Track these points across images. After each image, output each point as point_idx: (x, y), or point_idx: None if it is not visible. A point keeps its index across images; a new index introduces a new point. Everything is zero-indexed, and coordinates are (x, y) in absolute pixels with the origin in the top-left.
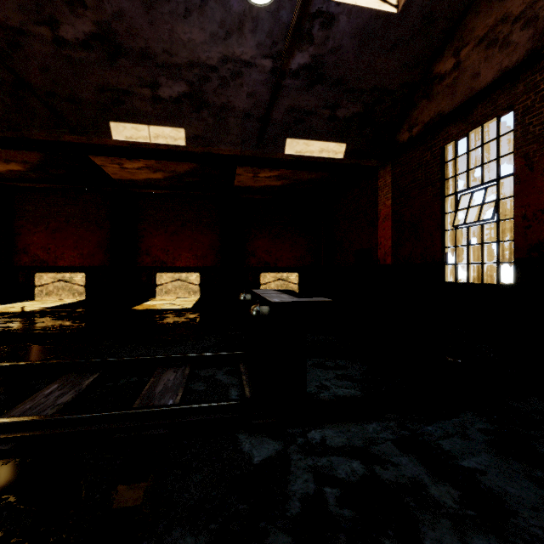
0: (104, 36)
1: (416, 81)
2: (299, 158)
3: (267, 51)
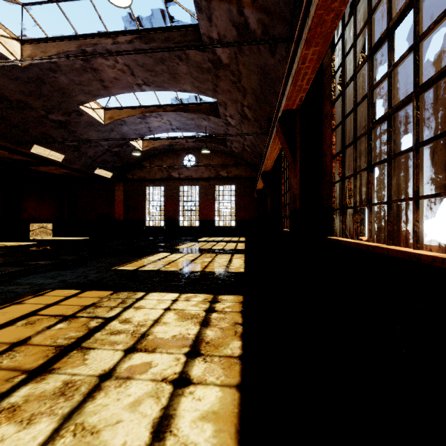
0: (64, 123)
1: (137, 162)
2: (96, 174)
3: (109, 145)
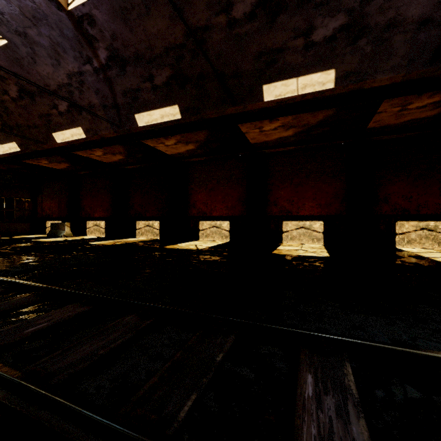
0: None
1: None
2: None
3: None
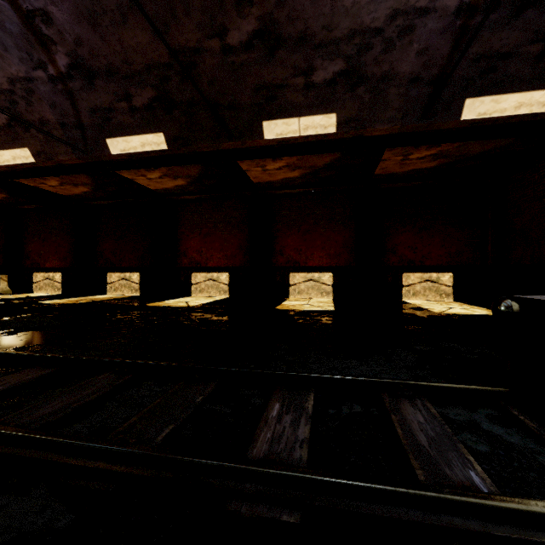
0: (265, 31)
1: None
2: (480, 123)
3: None
